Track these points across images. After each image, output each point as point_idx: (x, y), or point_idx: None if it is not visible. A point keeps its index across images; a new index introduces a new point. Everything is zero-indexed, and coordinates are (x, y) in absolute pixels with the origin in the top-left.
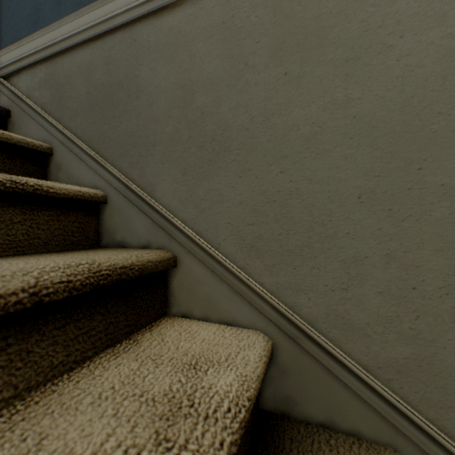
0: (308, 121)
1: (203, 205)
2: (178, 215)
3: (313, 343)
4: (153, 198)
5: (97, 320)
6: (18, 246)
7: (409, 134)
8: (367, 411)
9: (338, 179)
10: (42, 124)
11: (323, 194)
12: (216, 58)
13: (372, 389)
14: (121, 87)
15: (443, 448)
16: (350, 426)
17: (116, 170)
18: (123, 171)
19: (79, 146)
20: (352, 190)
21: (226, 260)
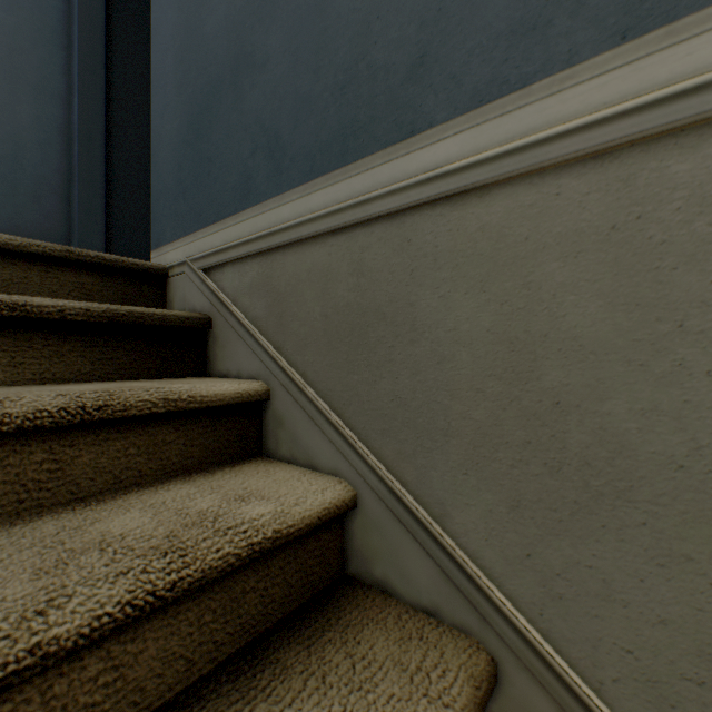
0: None
1: (559, 587)
2: (499, 581)
3: None
4: (445, 529)
5: None
6: (250, 626)
7: None
8: None
9: None
10: (254, 350)
11: None
12: (593, 299)
13: None
14: (382, 316)
15: None
16: None
17: (373, 454)
18: (385, 461)
19: (310, 398)
20: None
21: None
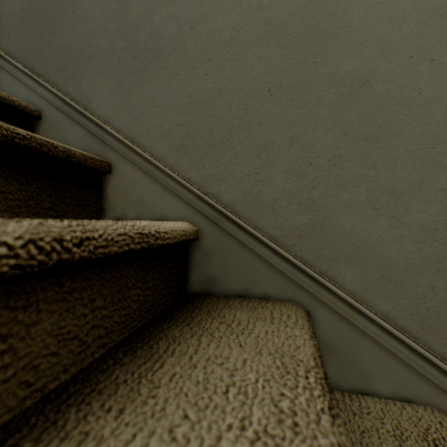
0: (228, 27)
1: (137, 112)
2: (113, 124)
3: (232, 223)
4: (89, 110)
5: (14, 187)
6: None
7: (307, 34)
8: (275, 276)
9: (253, 77)
10: None
11: (241, 91)
12: None
13: (278, 254)
14: (57, 2)
15: (330, 292)
16: (261, 292)
17: (52, 86)
18: (59, 87)
19: (12, 63)
20: (263, 86)
21: (157, 160)
